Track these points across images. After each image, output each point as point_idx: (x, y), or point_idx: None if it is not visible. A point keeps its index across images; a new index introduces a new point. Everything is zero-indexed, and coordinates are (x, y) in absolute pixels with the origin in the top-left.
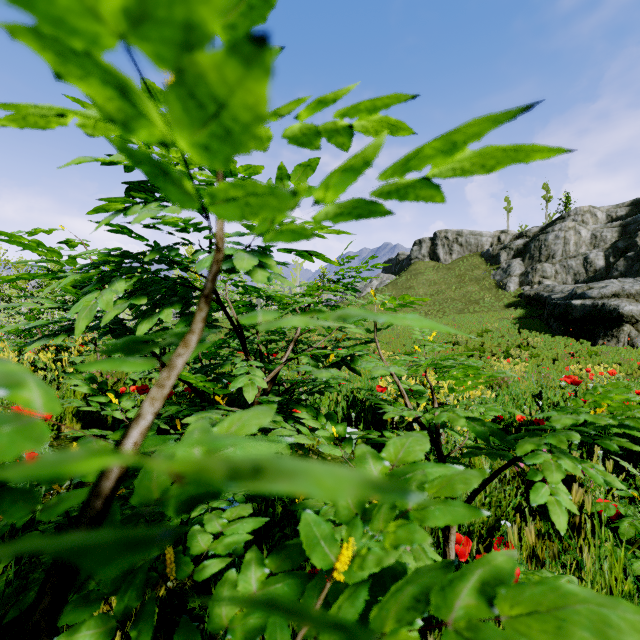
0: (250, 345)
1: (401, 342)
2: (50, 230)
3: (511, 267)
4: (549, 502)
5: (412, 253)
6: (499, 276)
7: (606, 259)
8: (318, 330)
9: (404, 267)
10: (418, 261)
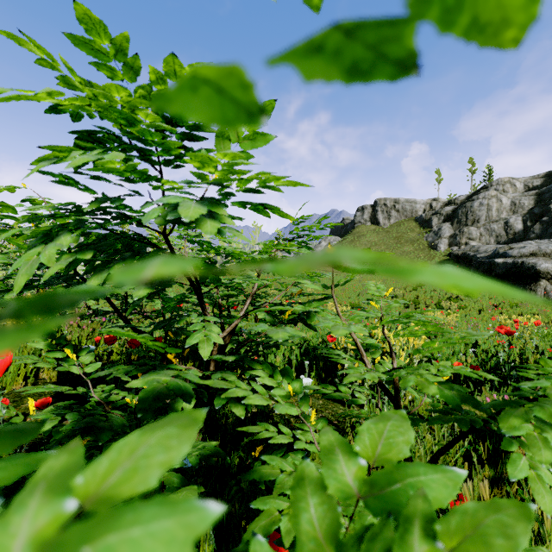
0: (212, 299)
1: (346, 295)
2: (11, 188)
3: (441, 230)
4: (530, 477)
5: (356, 218)
6: (431, 238)
7: (524, 223)
8: (274, 285)
9: (349, 230)
10: (361, 225)
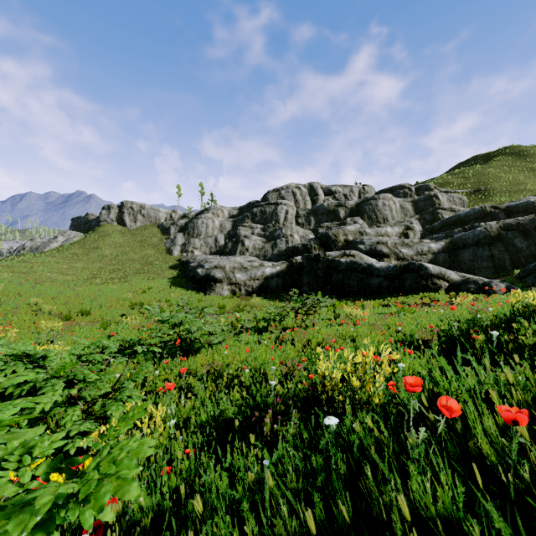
0: None
1: (79, 301)
2: None
3: (176, 239)
4: None
5: (101, 216)
6: (169, 244)
7: (225, 240)
8: None
9: (93, 227)
10: (107, 224)
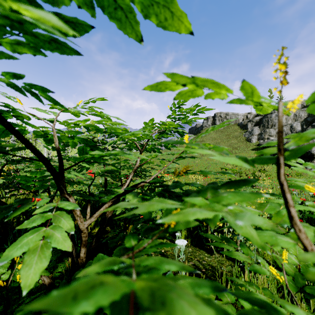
0: None
1: (199, 168)
2: None
3: (253, 131)
4: None
5: (203, 124)
6: (247, 135)
7: (302, 126)
8: (156, 162)
9: (199, 131)
10: (206, 128)
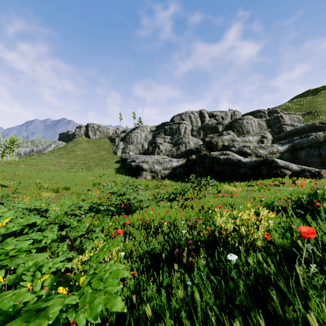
0: None
1: (64, 182)
2: None
3: (119, 145)
4: None
5: (76, 132)
6: (115, 148)
7: (148, 146)
8: (9, 178)
9: (71, 138)
10: (79, 136)
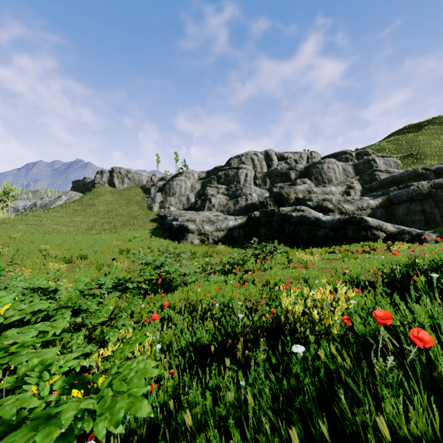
0: None
1: (79, 248)
2: None
3: (156, 197)
4: None
5: (96, 179)
6: (150, 202)
7: (195, 198)
8: (3, 242)
9: (90, 188)
10: (100, 185)
